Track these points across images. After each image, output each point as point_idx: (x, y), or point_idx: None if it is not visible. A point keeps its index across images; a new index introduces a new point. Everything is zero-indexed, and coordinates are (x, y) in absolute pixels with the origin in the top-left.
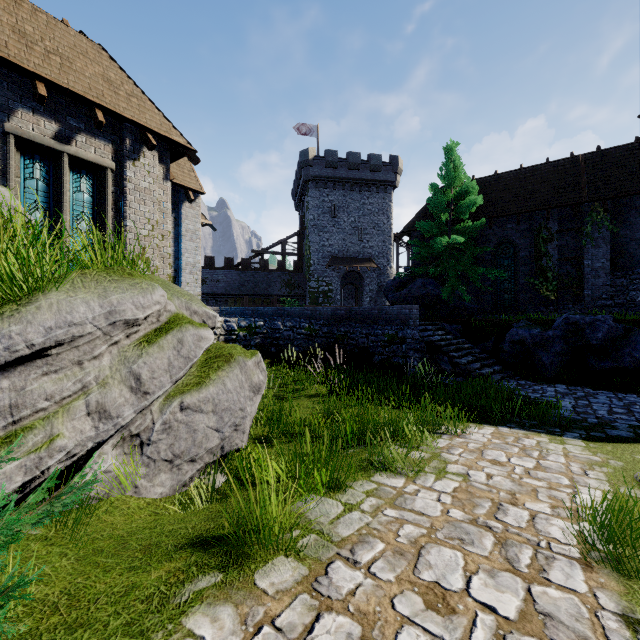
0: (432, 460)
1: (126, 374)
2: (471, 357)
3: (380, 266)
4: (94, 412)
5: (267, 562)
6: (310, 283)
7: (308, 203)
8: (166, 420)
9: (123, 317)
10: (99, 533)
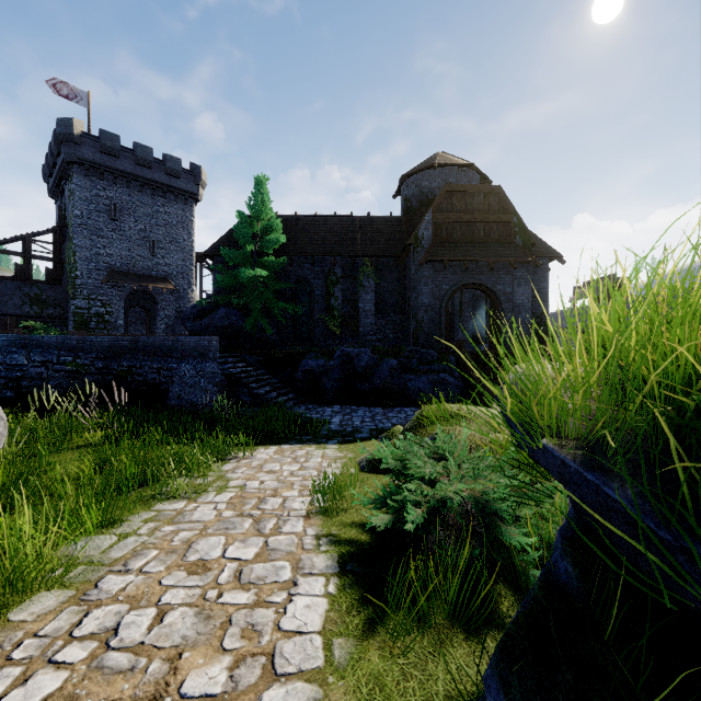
0: (216, 481)
1: None
2: (269, 387)
3: (179, 288)
4: None
5: (24, 602)
6: (76, 301)
7: (72, 193)
8: None
9: None
10: None
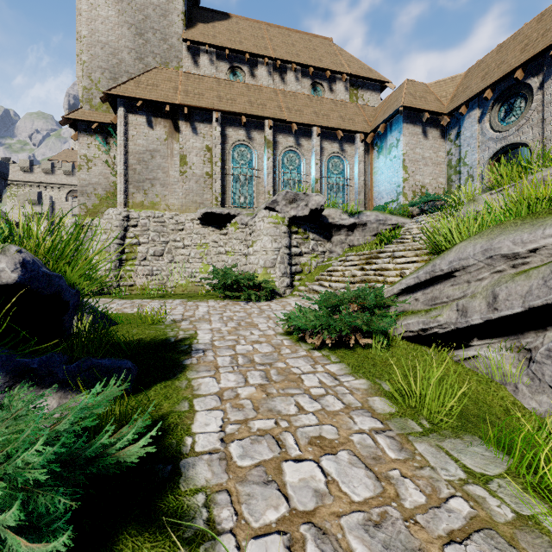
0: None
1: (489, 293)
2: None
3: None
4: (461, 310)
5: (393, 403)
6: None
7: None
8: (551, 348)
9: (498, 252)
10: (445, 375)
